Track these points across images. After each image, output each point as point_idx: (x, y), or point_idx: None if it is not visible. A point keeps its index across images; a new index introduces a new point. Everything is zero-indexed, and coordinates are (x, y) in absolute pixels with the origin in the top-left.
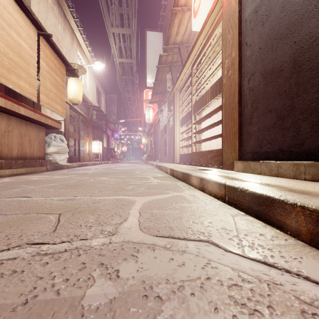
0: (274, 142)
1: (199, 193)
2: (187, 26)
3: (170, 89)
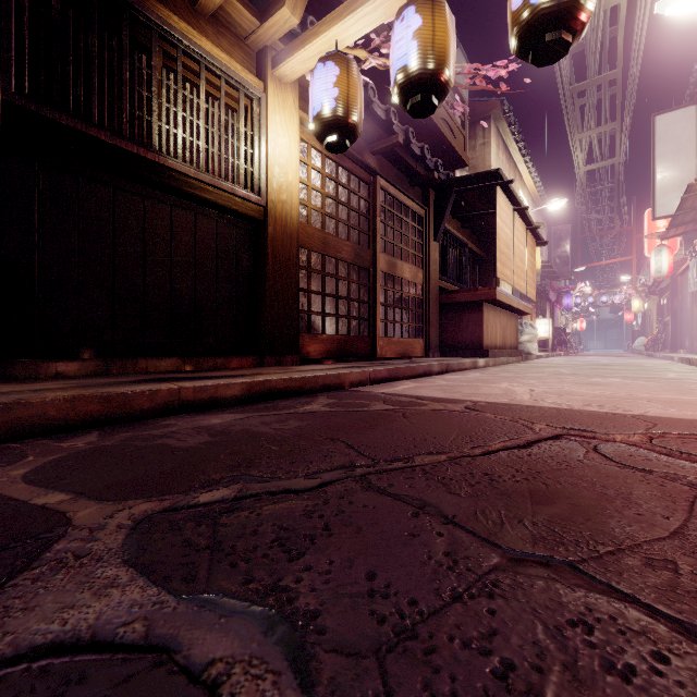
0: None
1: None
2: None
3: None
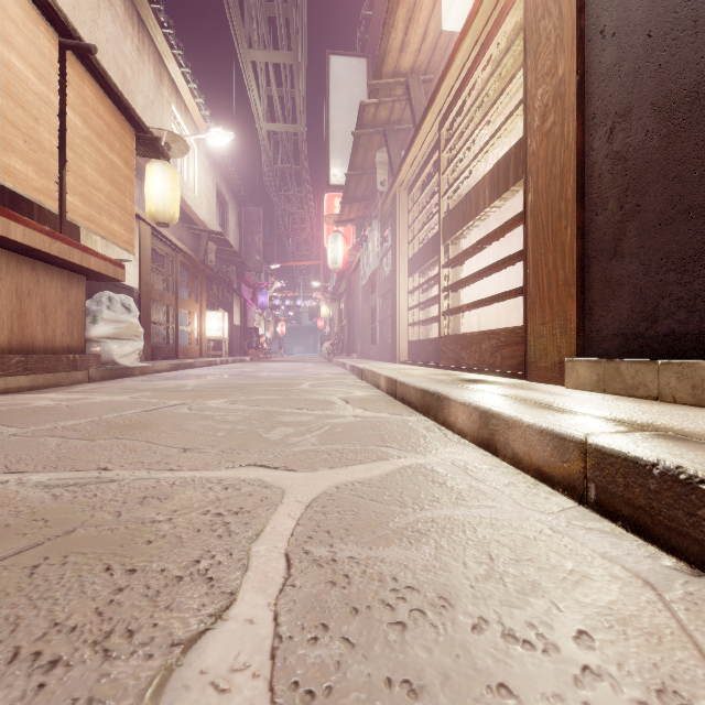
0: (703, 304)
1: (479, 456)
2: (427, 28)
3: (384, 188)
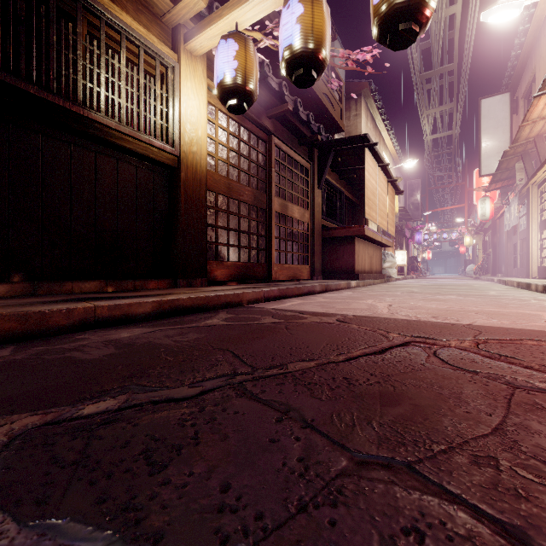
0: None
1: (533, 292)
2: (544, 125)
3: (521, 182)
